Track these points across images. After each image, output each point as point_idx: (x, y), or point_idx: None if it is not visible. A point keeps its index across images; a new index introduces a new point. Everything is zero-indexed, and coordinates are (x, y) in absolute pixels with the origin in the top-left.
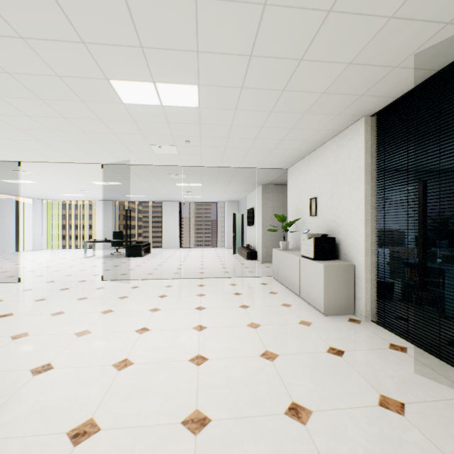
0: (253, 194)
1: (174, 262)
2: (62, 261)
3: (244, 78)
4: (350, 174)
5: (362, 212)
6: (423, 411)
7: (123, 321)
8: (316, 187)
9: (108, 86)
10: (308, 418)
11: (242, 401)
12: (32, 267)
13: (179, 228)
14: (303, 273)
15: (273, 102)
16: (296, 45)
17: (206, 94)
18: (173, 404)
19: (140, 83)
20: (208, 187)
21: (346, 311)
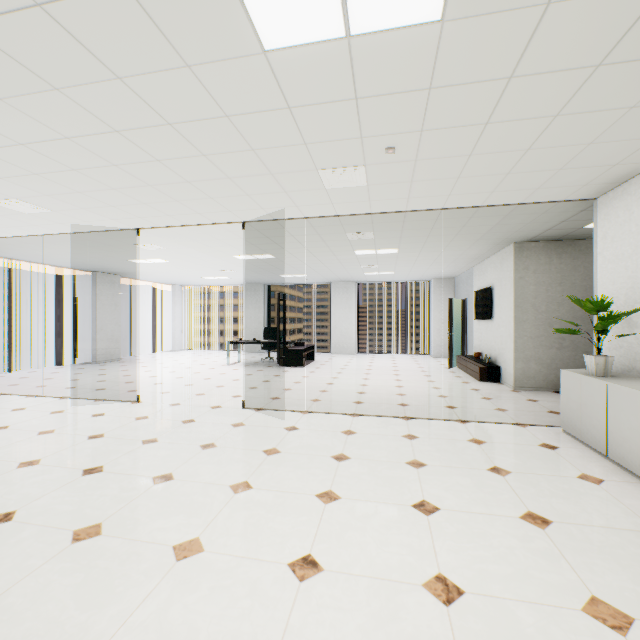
0: (490, 263)
1: (351, 380)
2: (198, 369)
3: None
4: None
5: None
6: None
7: (266, 524)
8: None
9: None
10: None
11: None
12: (162, 377)
13: (355, 322)
14: None
15: None
16: None
17: None
18: None
19: None
20: (408, 255)
21: None
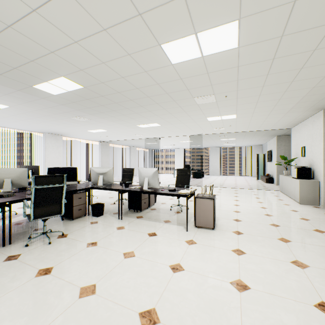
0: (271, 141)
1: (219, 181)
2: (165, 178)
3: (253, 111)
4: (318, 136)
5: (322, 155)
6: (315, 221)
7: None
8: (304, 141)
9: (205, 119)
10: (271, 216)
11: (250, 212)
12: None
13: (219, 163)
14: (292, 186)
15: (268, 113)
16: (271, 104)
17: (239, 115)
18: (230, 209)
19: (216, 117)
20: (239, 139)
21: (314, 203)
